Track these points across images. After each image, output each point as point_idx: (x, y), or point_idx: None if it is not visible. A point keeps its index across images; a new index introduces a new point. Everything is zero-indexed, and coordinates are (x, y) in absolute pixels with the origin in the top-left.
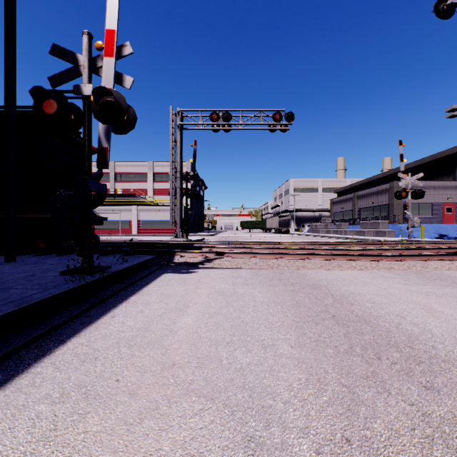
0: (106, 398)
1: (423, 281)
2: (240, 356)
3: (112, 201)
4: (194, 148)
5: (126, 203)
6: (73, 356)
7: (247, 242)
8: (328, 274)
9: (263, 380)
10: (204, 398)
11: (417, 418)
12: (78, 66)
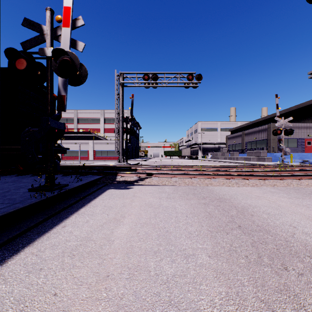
0: None
1: (301, 195)
2: (165, 267)
3: (76, 137)
4: (132, 100)
5: (85, 139)
6: (22, 267)
7: (169, 165)
8: (229, 190)
9: (187, 295)
10: None
11: None
12: (43, 34)
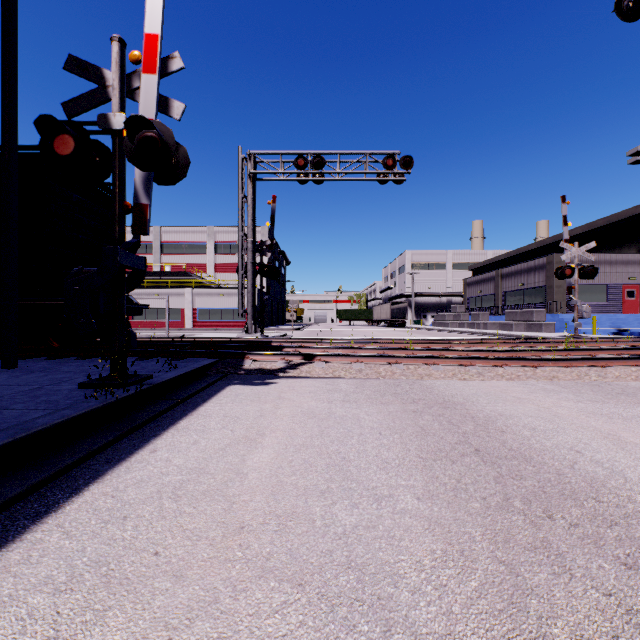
0: (138, 584)
1: (602, 397)
2: (341, 514)
3: (157, 282)
4: (272, 207)
5: (176, 285)
6: (92, 514)
7: (347, 340)
8: (465, 386)
9: (378, 554)
10: (288, 584)
11: (619, 617)
12: (105, 86)
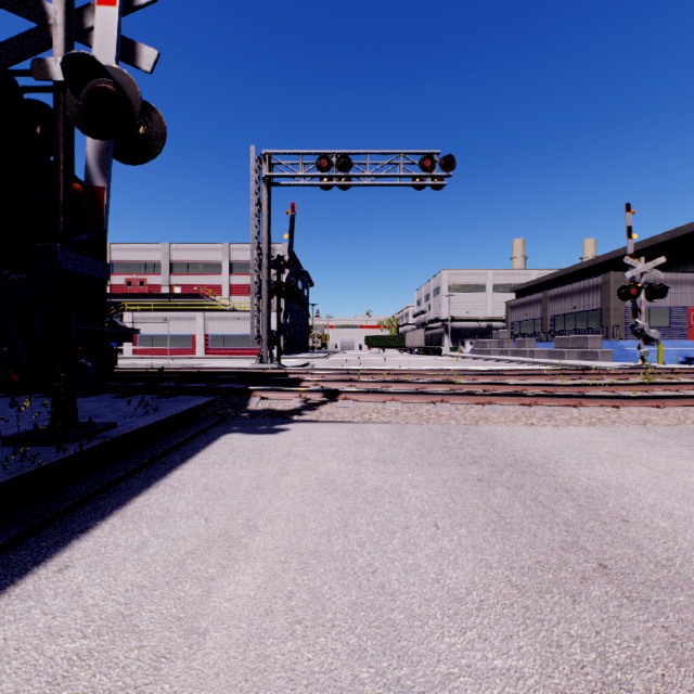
0: None
1: None
2: None
3: (166, 305)
4: (291, 217)
5: (187, 308)
6: None
7: (378, 370)
8: (536, 435)
9: None
10: None
11: None
12: (47, 25)
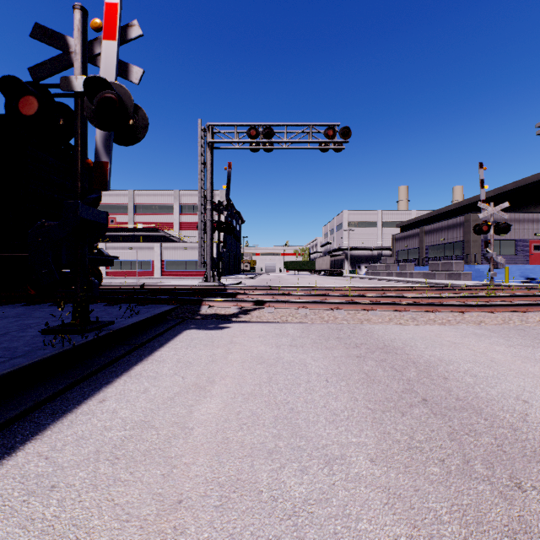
0: None
1: (531, 341)
2: (290, 482)
3: (131, 238)
4: (228, 172)
5: (147, 240)
6: (18, 482)
7: (293, 287)
8: (402, 331)
9: None
10: None
11: None
12: (68, 52)
